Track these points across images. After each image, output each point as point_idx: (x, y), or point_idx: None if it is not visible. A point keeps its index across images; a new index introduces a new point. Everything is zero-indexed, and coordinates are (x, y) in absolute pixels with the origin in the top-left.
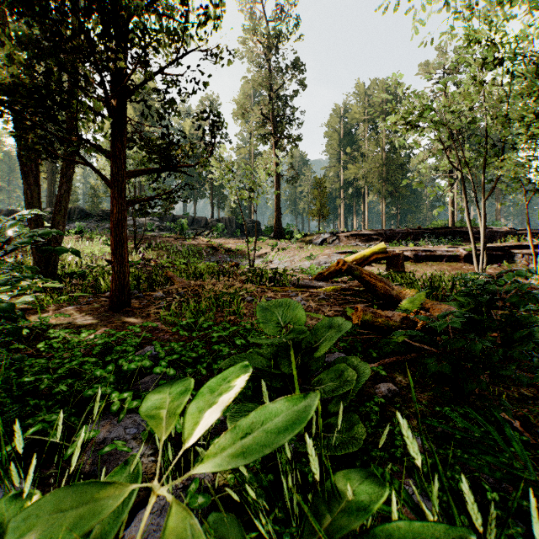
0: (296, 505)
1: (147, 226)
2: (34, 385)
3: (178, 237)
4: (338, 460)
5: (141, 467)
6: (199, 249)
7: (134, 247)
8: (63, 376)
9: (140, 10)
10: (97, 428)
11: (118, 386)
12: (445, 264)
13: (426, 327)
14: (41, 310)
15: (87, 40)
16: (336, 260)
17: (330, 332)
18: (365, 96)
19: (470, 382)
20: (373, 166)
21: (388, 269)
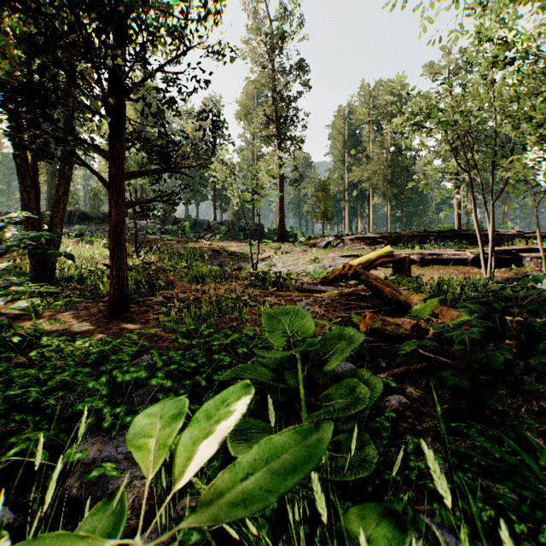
0: (303, 539)
1: (149, 229)
2: (22, 398)
3: (180, 241)
4: (347, 482)
5: (126, 503)
6: (201, 253)
7: (135, 250)
8: (55, 387)
9: (139, 5)
10: (87, 446)
11: (111, 399)
12: (451, 267)
13: (438, 335)
14: (37, 315)
15: (83, 35)
16: (341, 264)
17: (338, 342)
18: (369, 97)
19: (490, 398)
20: (378, 168)
21: (394, 273)
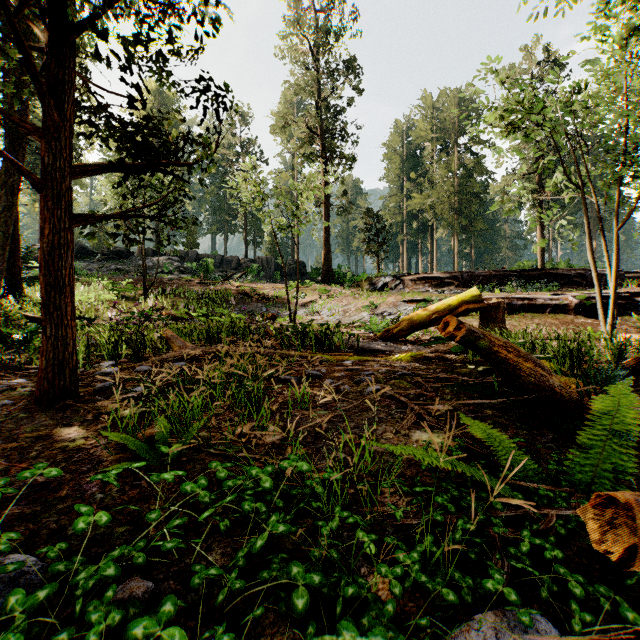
0: None
1: (164, 268)
2: None
3: (201, 281)
4: None
5: None
6: (227, 296)
7: (143, 293)
8: None
9: None
10: None
11: None
12: (549, 316)
13: None
14: None
15: None
16: (403, 311)
17: None
18: (432, 110)
19: None
20: (443, 195)
21: (483, 325)
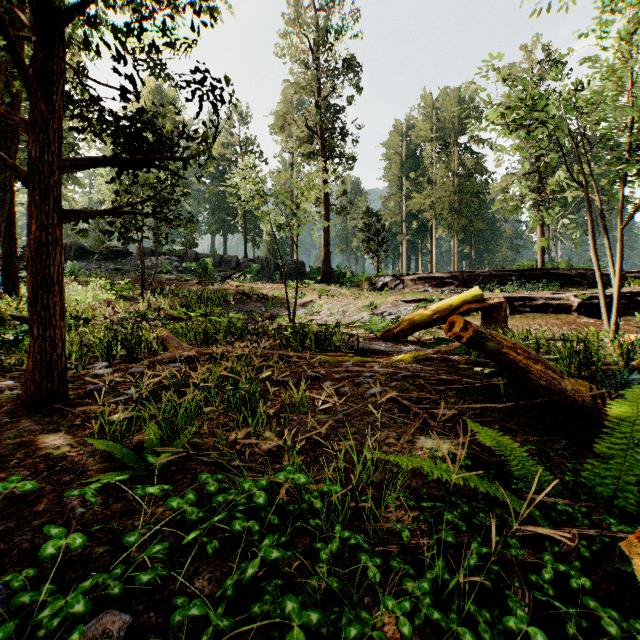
0: None
1: (162, 267)
2: None
3: (200, 281)
4: None
5: None
6: (226, 296)
7: (141, 293)
8: None
9: None
10: None
11: None
12: (551, 316)
13: None
14: None
15: None
16: (404, 311)
17: None
18: (432, 109)
19: None
20: (443, 194)
21: (485, 325)
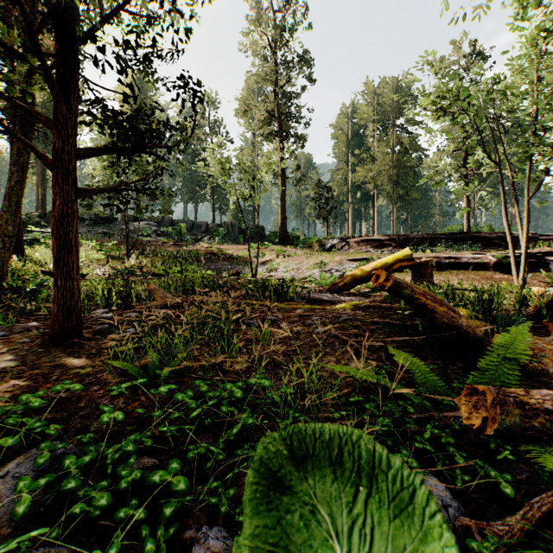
0: None
1: (143, 231)
2: None
3: (175, 243)
4: None
5: None
6: (197, 256)
7: (126, 253)
8: None
9: None
10: None
11: None
12: (471, 272)
13: None
14: None
15: None
16: (348, 268)
17: None
18: (374, 95)
19: None
20: (383, 168)
21: (414, 280)
